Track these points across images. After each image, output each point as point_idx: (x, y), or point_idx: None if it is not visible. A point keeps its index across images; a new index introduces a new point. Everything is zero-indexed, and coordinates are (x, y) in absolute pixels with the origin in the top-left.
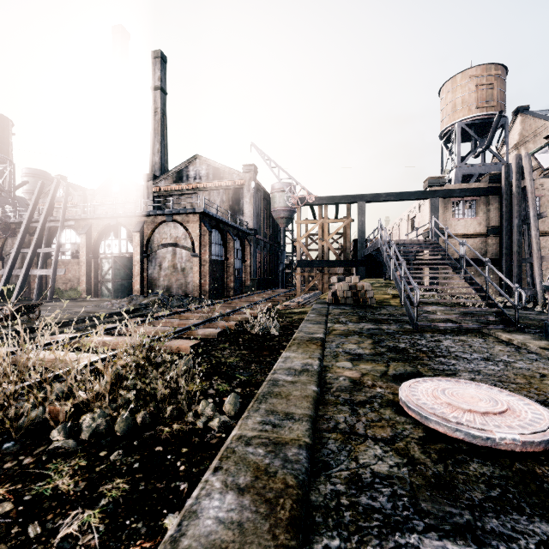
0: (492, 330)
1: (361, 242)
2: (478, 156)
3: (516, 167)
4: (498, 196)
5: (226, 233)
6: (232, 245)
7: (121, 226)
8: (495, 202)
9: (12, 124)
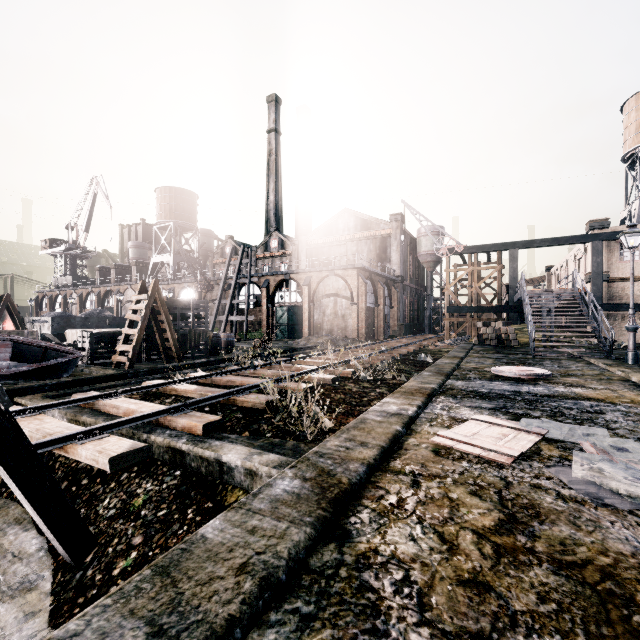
0: (590, 358)
1: (512, 288)
2: None
3: None
4: None
5: (377, 282)
6: (382, 293)
7: (291, 281)
8: None
9: (197, 198)
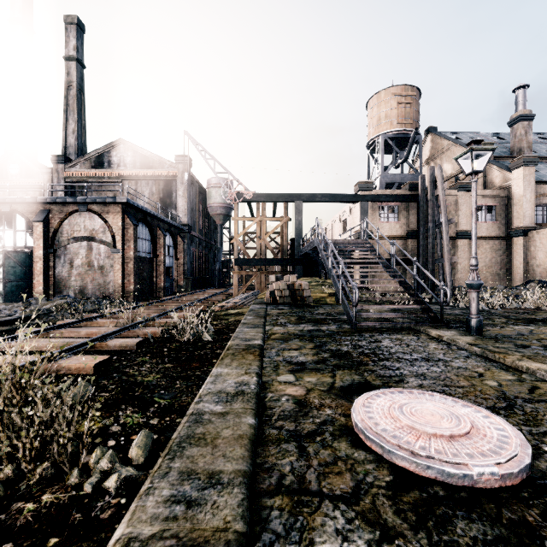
0: (423, 327)
1: (298, 241)
2: (398, 167)
3: (431, 178)
4: (416, 202)
5: (156, 228)
6: (163, 241)
7: (17, 214)
8: (413, 208)
9: None
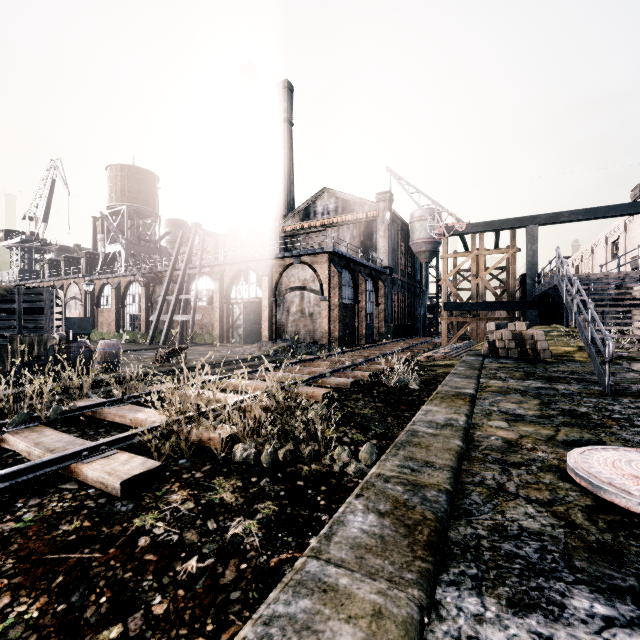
0: None
1: (531, 277)
2: None
3: None
4: None
5: (357, 273)
6: (364, 287)
7: (250, 271)
8: None
9: (158, 179)
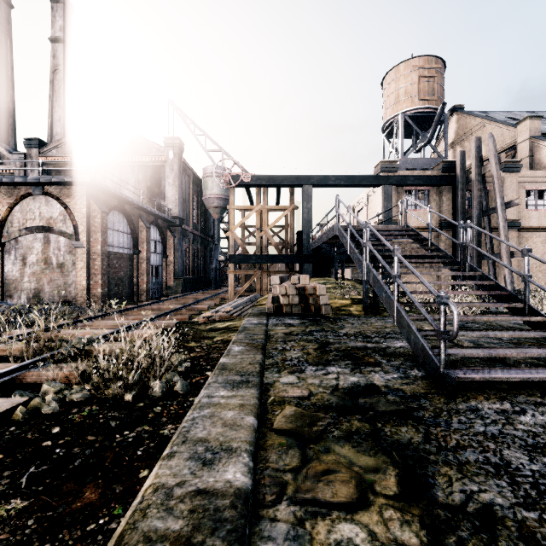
0: None
1: (307, 233)
2: (419, 151)
3: (477, 151)
4: (451, 186)
5: (137, 219)
6: (145, 235)
7: None
8: (448, 193)
9: None
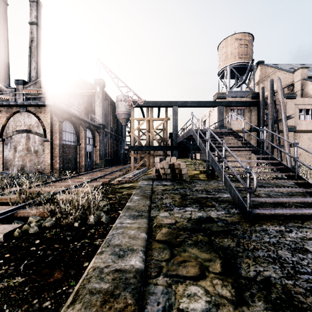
0: None
1: (175, 133)
2: (239, 87)
3: (271, 87)
4: (256, 107)
5: (79, 125)
6: (83, 134)
7: None
8: (255, 111)
9: None
